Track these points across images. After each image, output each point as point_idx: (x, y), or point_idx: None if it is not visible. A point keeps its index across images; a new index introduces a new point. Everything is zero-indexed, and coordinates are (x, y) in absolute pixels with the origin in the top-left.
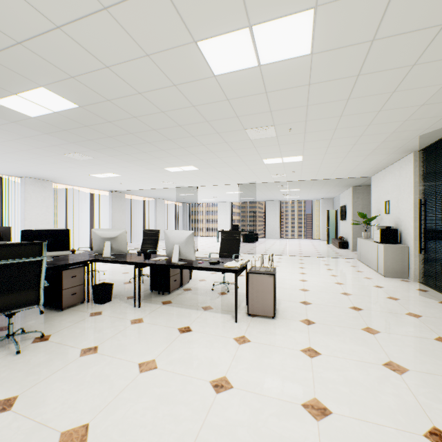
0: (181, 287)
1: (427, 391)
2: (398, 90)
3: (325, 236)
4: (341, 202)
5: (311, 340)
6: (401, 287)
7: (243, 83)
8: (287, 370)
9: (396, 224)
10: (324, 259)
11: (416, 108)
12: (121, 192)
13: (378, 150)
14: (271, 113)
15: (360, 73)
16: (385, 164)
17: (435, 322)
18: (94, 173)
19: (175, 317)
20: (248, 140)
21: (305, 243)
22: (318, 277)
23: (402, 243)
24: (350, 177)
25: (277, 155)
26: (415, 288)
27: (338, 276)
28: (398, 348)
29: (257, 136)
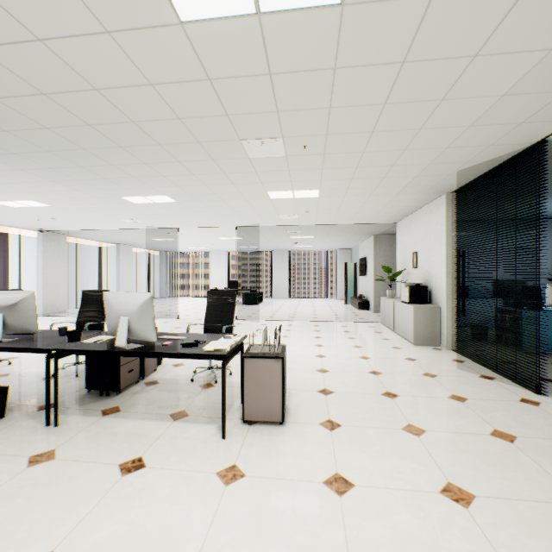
0: (143, 380)
1: (508, 535)
2: (448, 97)
3: (343, 294)
4: (361, 254)
5: (337, 460)
6: (435, 358)
7: (233, 48)
8: (305, 531)
9: (425, 280)
10: (344, 324)
11: (462, 131)
12: (59, 233)
13: (409, 188)
14: (279, 115)
15: (406, 59)
16: (413, 207)
17: (484, 407)
18: (0, 198)
19: (119, 440)
20: (246, 159)
21: (320, 303)
22: (339, 350)
23: (432, 303)
24: (373, 222)
25: (286, 186)
26: (450, 358)
27: (362, 347)
28: (453, 456)
29: (259, 153)
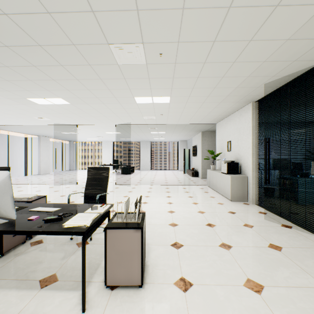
0: (30, 239)
1: None
2: (282, 2)
3: (182, 167)
4: (193, 143)
5: None
6: (247, 211)
7: None
8: None
9: (236, 159)
10: (185, 186)
11: (280, 44)
12: None
13: (230, 97)
14: (139, 15)
15: None
16: (229, 112)
17: (297, 255)
18: None
19: None
20: (115, 65)
21: (169, 173)
22: (183, 206)
23: (242, 173)
24: (202, 123)
25: (147, 92)
26: (257, 211)
27: (198, 204)
28: None
29: (125, 60)
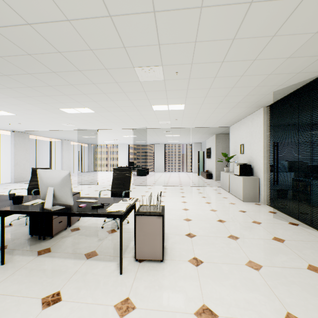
0: (70, 227)
1: None
2: (278, 33)
3: (196, 170)
4: (207, 145)
5: (203, 292)
6: (258, 210)
7: None
8: None
9: (249, 161)
10: (198, 188)
11: (282, 61)
12: (24, 132)
13: (241, 103)
14: (160, 48)
15: None
16: (241, 116)
17: (297, 246)
18: None
19: (45, 276)
20: (138, 82)
21: (183, 175)
22: (197, 205)
23: (254, 175)
24: (216, 126)
25: (164, 101)
26: (267, 210)
27: (211, 203)
28: (285, 288)
29: (147, 78)
